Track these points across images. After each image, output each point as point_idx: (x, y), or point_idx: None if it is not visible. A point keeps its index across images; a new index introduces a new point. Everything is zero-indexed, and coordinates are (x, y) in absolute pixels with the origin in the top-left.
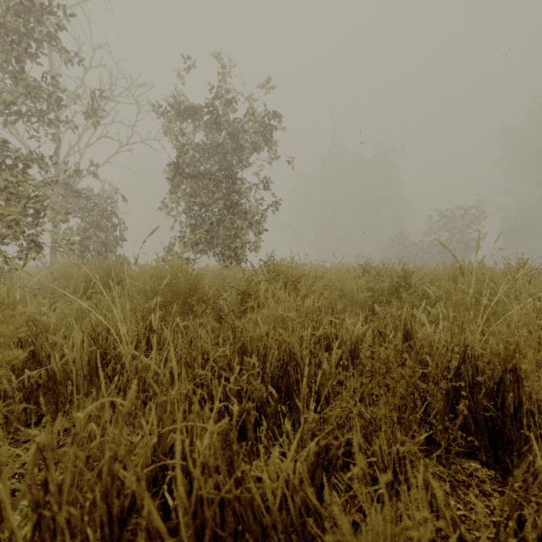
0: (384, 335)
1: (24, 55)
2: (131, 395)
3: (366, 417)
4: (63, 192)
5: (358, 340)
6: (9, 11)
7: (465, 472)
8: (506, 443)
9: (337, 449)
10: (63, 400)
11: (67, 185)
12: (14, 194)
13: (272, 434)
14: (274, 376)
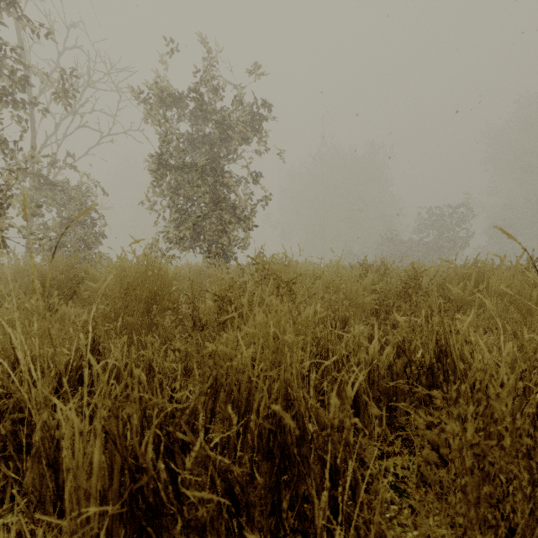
0: (407, 354)
1: None
2: None
3: None
4: (36, 184)
5: (373, 360)
6: None
7: None
8: None
9: None
10: None
11: (41, 177)
12: None
13: (259, 534)
14: (263, 432)
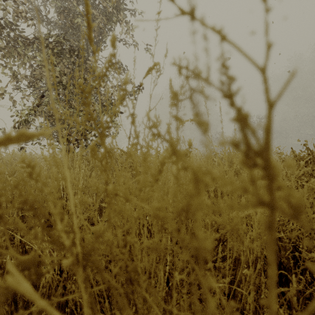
0: None
1: None
2: None
3: None
4: None
5: None
6: None
7: None
8: None
9: None
10: None
11: None
12: None
13: None
14: None
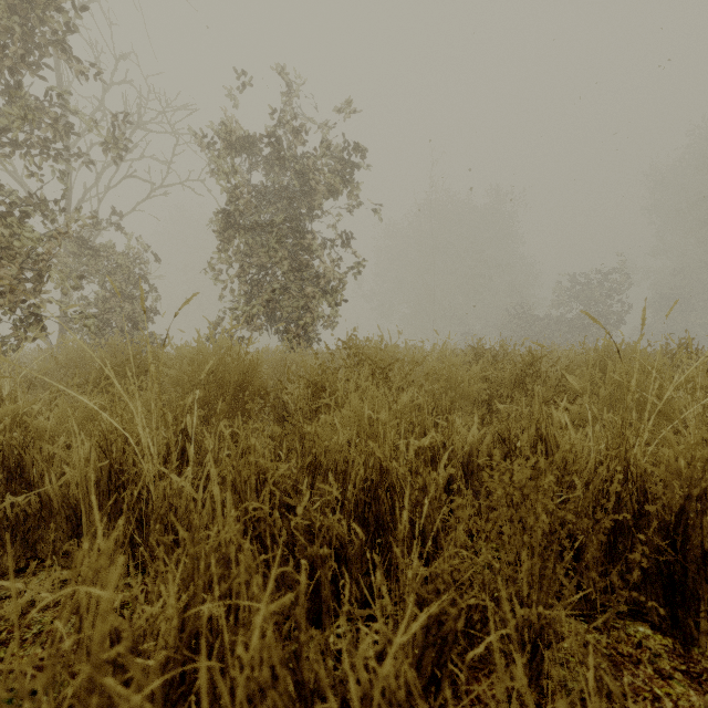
0: (508, 443)
1: (21, 65)
2: (116, 581)
3: (494, 568)
4: (75, 250)
5: (473, 450)
6: (1, 6)
7: (631, 642)
8: (688, 599)
9: (455, 620)
10: (61, 536)
11: (81, 241)
12: (8, 251)
13: (356, 586)
14: (359, 503)
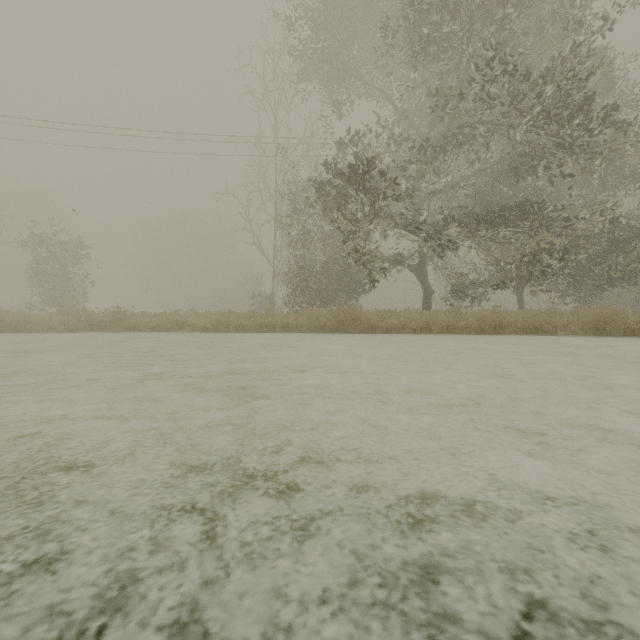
0: None
1: None
2: None
3: None
4: None
5: None
6: None
7: None
8: None
9: None
10: None
11: None
12: None
13: None
14: None
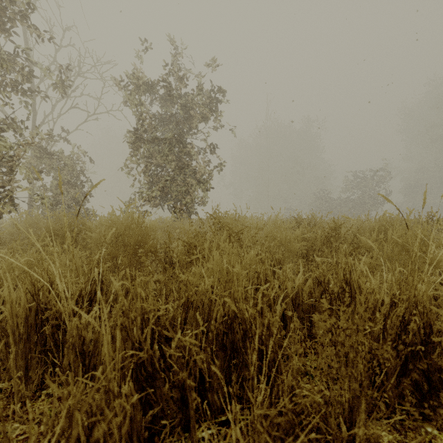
0: (323, 285)
1: None
2: None
3: (325, 396)
4: (37, 154)
5: (299, 289)
6: None
7: (423, 441)
8: None
9: None
10: (1, 357)
11: (41, 148)
12: None
13: (217, 397)
14: (219, 333)
